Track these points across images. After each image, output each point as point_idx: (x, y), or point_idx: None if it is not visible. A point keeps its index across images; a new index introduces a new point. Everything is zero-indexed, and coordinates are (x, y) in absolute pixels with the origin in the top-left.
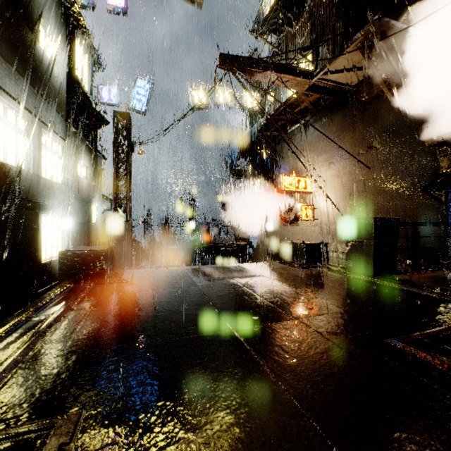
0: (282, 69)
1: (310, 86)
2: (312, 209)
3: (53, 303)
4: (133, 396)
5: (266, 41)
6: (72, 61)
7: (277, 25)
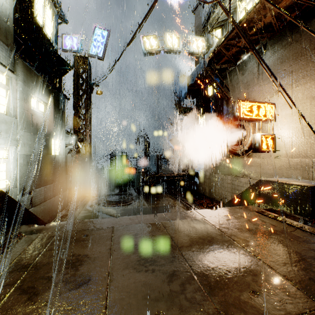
0: None
1: None
2: (273, 139)
3: None
4: None
5: None
6: (28, 1)
7: None
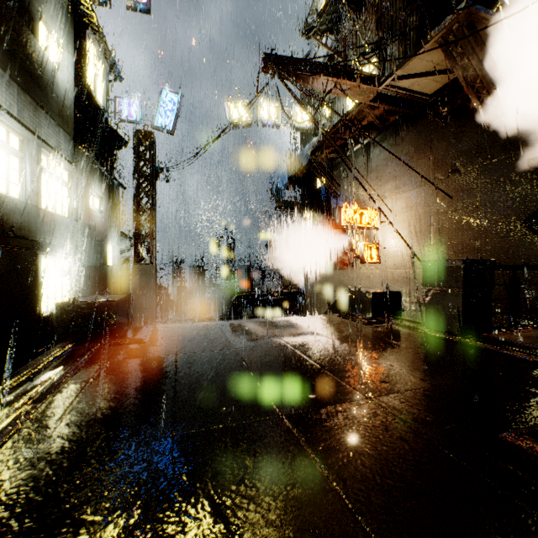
0: (342, 73)
1: (376, 95)
2: (378, 249)
3: (41, 373)
4: (128, 536)
5: (321, 42)
6: (83, 67)
7: (335, 22)
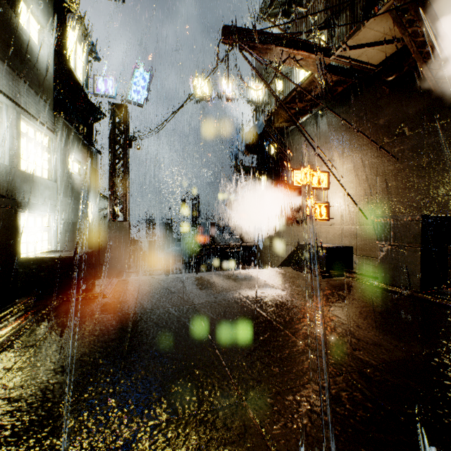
0: (296, 44)
1: (326, 66)
2: (327, 207)
3: None
4: None
5: (274, 24)
6: (63, 46)
7: (287, 6)
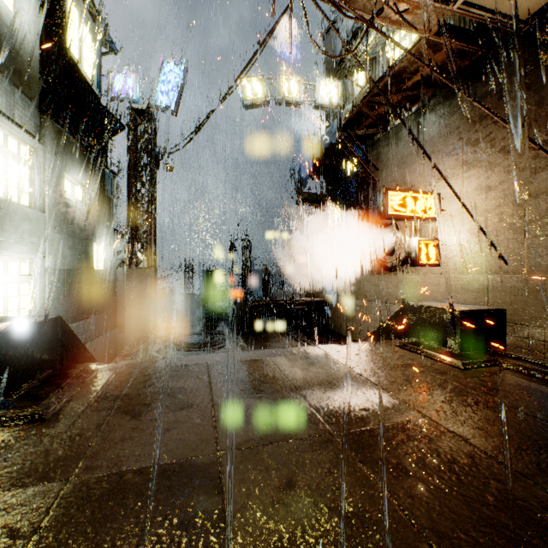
0: None
1: (442, 27)
2: (437, 247)
3: None
4: None
5: None
6: (59, 24)
7: None
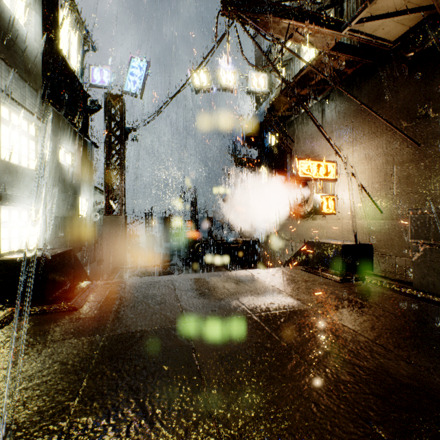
0: (304, 17)
1: (336, 44)
2: (335, 200)
3: None
4: None
5: None
6: (54, 32)
7: None
